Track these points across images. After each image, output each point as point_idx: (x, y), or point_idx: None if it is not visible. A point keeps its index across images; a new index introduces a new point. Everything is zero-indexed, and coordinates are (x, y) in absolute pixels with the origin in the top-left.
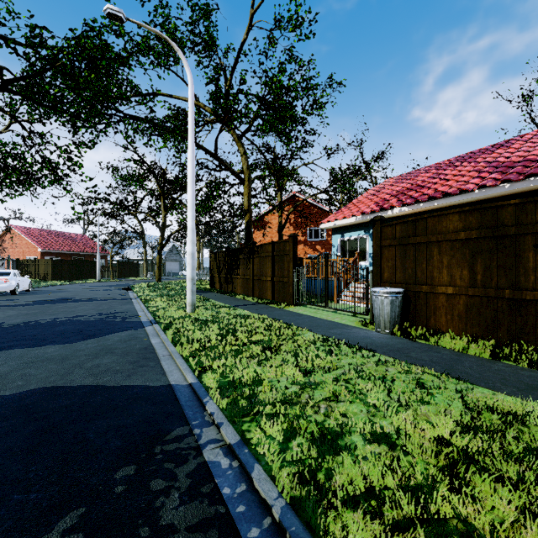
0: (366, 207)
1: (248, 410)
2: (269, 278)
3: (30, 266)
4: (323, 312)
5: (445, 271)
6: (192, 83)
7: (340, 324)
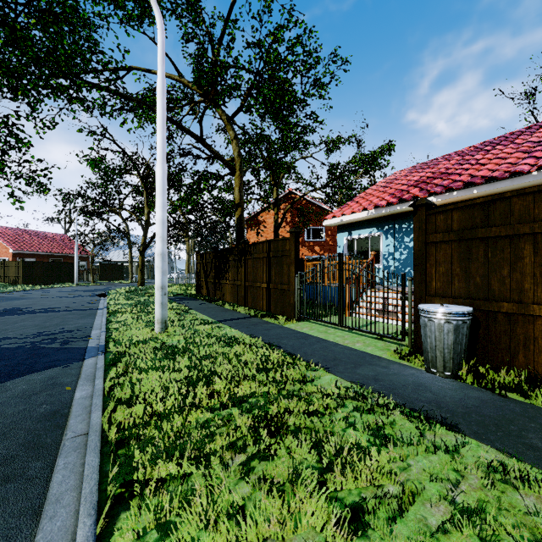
0: (379, 199)
1: None
2: (264, 285)
3: None
4: (335, 331)
5: None
6: (162, 28)
7: (367, 354)
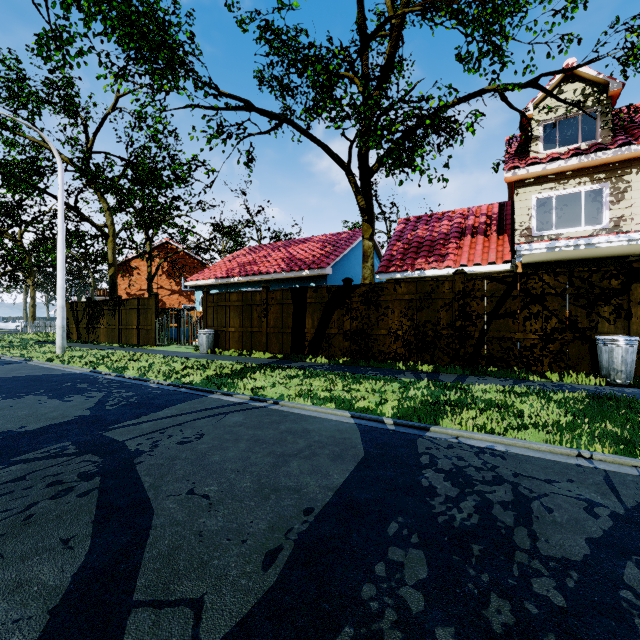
0: (220, 272)
1: (122, 371)
2: (135, 327)
3: None
4: (176, 348)
5: (232, 320)
6: (62, 169)
7: (183, 352)
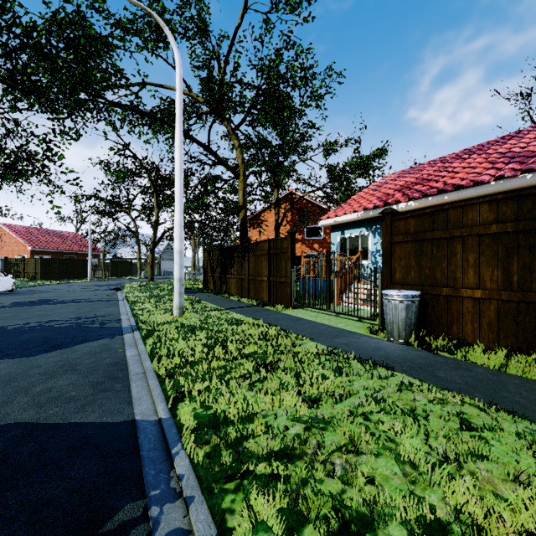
0: (368, 202)
1: (232, 470)
2: (265, 278)
3: (19, 265)
4: (324, 316)
5: (472, 271)
6: (179, 63)
7: (345, 330)
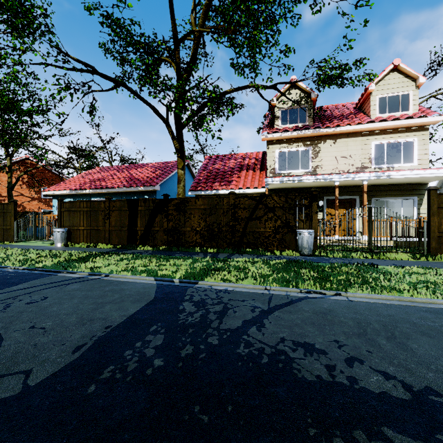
0: (74, 185)
1: None
2: None
3: None
4: (34, 243)
5: (82, 221)
6: None
7: (40, 246)
